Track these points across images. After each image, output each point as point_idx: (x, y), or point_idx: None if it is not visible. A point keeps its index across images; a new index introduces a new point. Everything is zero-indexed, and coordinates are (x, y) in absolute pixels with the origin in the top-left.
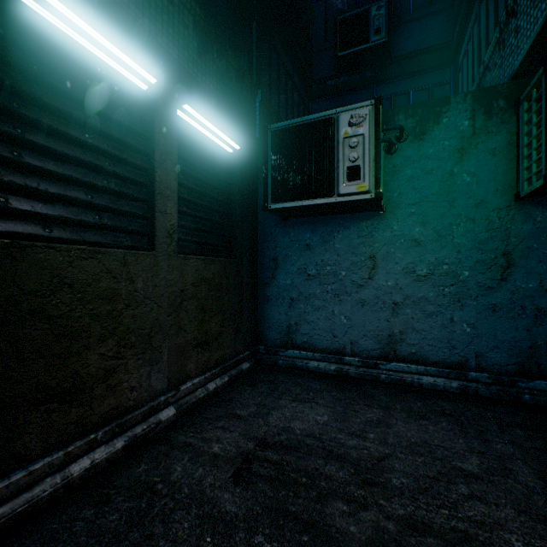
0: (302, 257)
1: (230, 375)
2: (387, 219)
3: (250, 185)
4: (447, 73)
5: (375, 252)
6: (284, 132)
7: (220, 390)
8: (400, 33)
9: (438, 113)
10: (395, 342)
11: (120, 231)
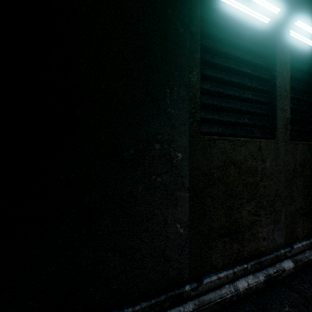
0: None
1: None
2: None
3: None
4: None
5: None
6: None
7: None
8: None
9: None
10: None
11: (253, 126)
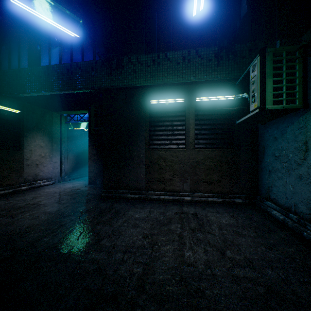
0: (273, 145)
1: (223, 200)
2: None
3: None
4: None
5: (307, 139)
6: (238, 85)
7: (215, 203)
8: None
9: None
10: None
11: (176, 144)
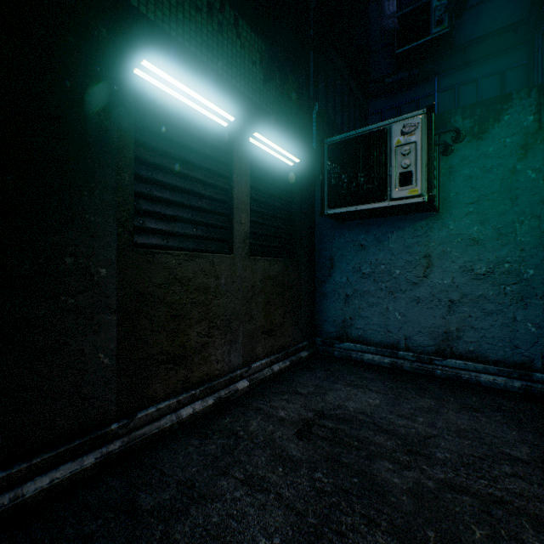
0: (357, 257)
1: (291, 360)
2: (443, 218)
3: (308, 193)
4: (523, 54)
5: (430, 251)
6: (339, 145)
7: (283, 372)
8: (466, 19)
9: (499, 110)
10: (451, 339)
11: (209, 239)
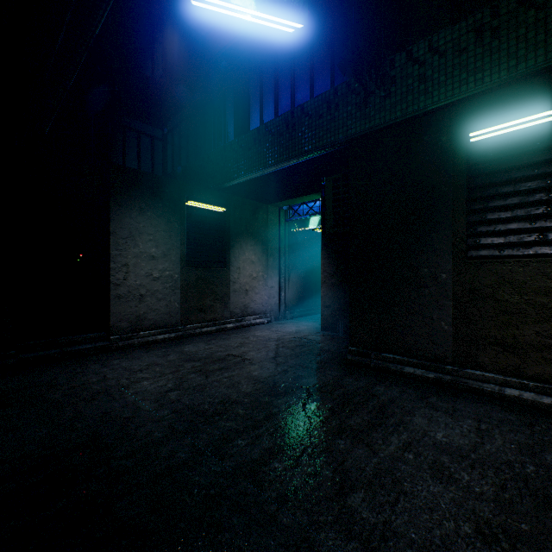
0: None
1: None
2: None
3: None
4: None
5: None
6: None
7: None
8: None
9: None
10: None
11: None
